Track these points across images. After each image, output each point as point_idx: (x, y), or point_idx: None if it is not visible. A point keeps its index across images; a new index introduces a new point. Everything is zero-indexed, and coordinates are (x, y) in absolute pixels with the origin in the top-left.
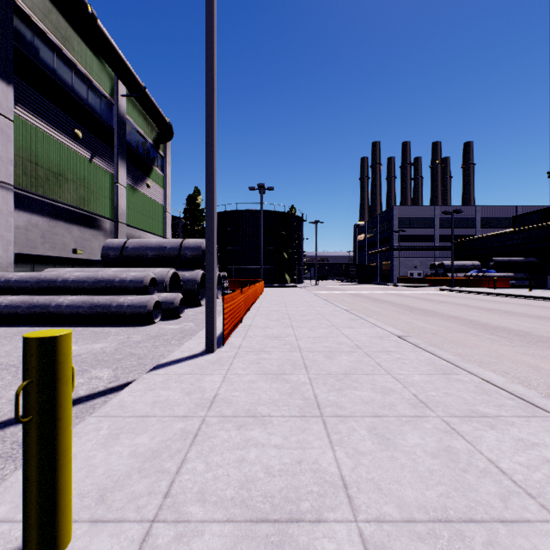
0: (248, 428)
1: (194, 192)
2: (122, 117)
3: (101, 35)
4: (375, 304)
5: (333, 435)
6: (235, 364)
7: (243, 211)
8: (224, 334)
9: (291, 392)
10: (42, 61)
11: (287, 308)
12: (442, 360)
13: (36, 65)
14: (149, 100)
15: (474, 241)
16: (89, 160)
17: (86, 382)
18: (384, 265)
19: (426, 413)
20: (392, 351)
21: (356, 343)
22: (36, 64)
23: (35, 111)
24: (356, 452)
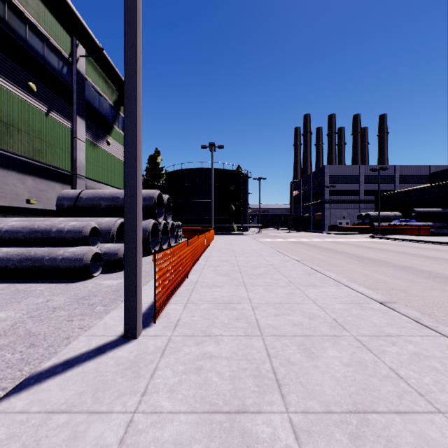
0: None
1: (155, 153)
2: (81, 76)
3: None
4: (319, 252)
5: None
6: (159, 374)
7: (197, 169)
8: (156, 307)
9: None
10: None
11: (236, 258)
12: None
13: None
14: (107, 62)
15: (395, 195)
16: (45, 113)
17: None
18: (317, 215)
19: None
20: (393, 334)
21: (332, 316)
22: None
23: None
24: None
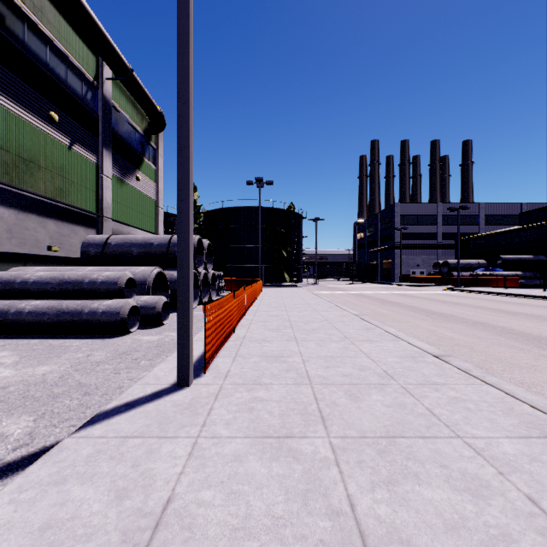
0: None
1: None
2: (107, 102)
3: (79, 5)
4: (384, 306)
5: None
6: (215, 413)
7: (241, 208)
8: (206, 358)
9: (306, 490)
10: (9, 31)
11: (288, 313)
12: (521, 403)
13: (0, 34)
14: (137, 85)
15: (479, 239)
16: (68, 147)
17: None
18: (385, 263)
19: None
20: (439, 383)
21: (383, 368)
22: (0, 32)
23: None
24: None
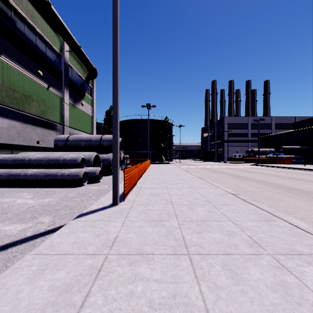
0: (137, 264)
1: (110, 109)
2: (67, 64)
3: (53, 14)
4: (215, 173)
5: (197, 270)
6: (130, 214)
7: (138, 120)
8: (124, 193)
9: (167, 234)
10: (18, 29)
11: (163, 176)
12: (263, 210)
13: (14, 31)
14: (82, 54)
15: (271, 137)
16: (47, 88)
17: (33, 226)
18: (219, 150)
19: (260, 252)
20: (230, 204)
21: (206, 198)
22: (14, 30)
23: (13, 58)
24: (215, 286)
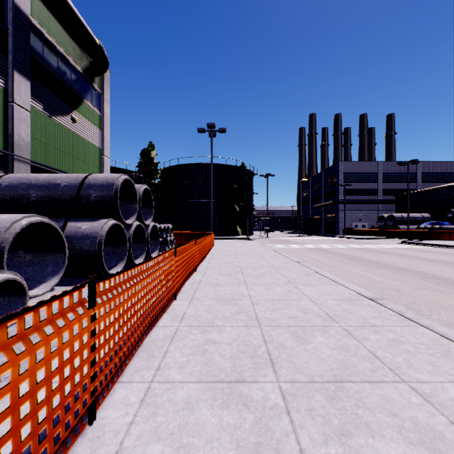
0: None
1: (148, 147)
2: (22, 16)
3: None
4: (369, 269)
5: None
6: None
7: (196, 165)
8: None
9: None
10: None
11: (250, 291)
12: None
13: None
14: None
15: (421, 194)
16: None
17: None
18: (329, 217)
19: None
20: None
21: None
22: None
23: None
24: None
